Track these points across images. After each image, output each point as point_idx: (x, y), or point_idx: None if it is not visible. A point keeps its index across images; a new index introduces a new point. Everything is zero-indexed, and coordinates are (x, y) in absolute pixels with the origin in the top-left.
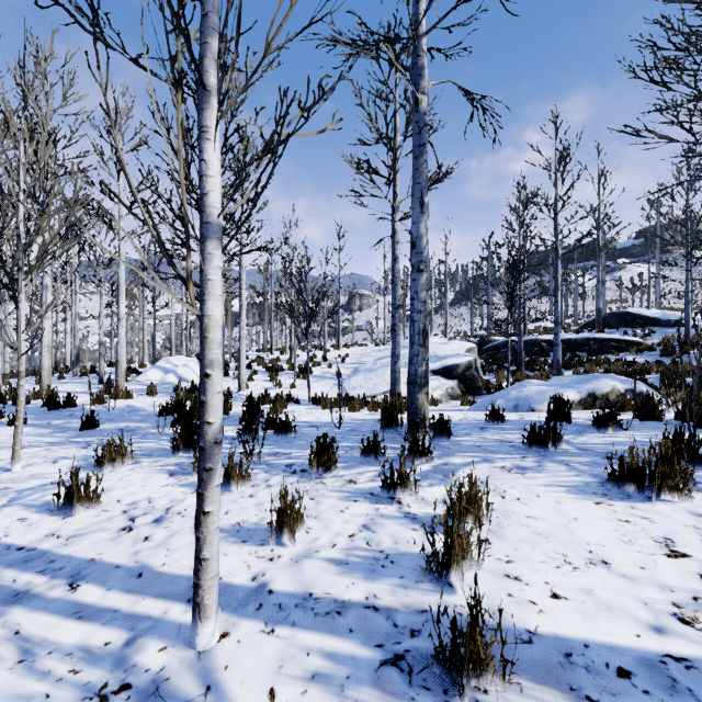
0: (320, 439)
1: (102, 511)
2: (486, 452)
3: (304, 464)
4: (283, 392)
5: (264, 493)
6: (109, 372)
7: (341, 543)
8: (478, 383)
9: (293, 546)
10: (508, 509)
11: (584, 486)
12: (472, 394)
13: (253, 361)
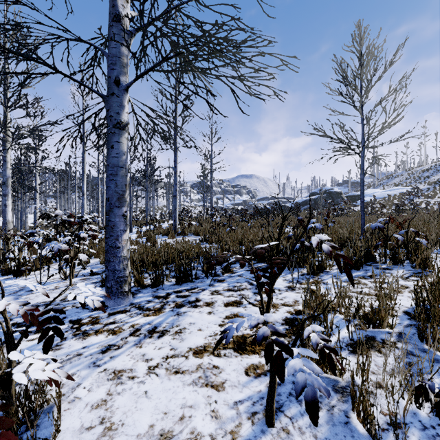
0: None
1: None
2: None
3: None
4: None
5: None
6: None
7: None
8: None
9: None
10: None
11: None
12: None
13: None
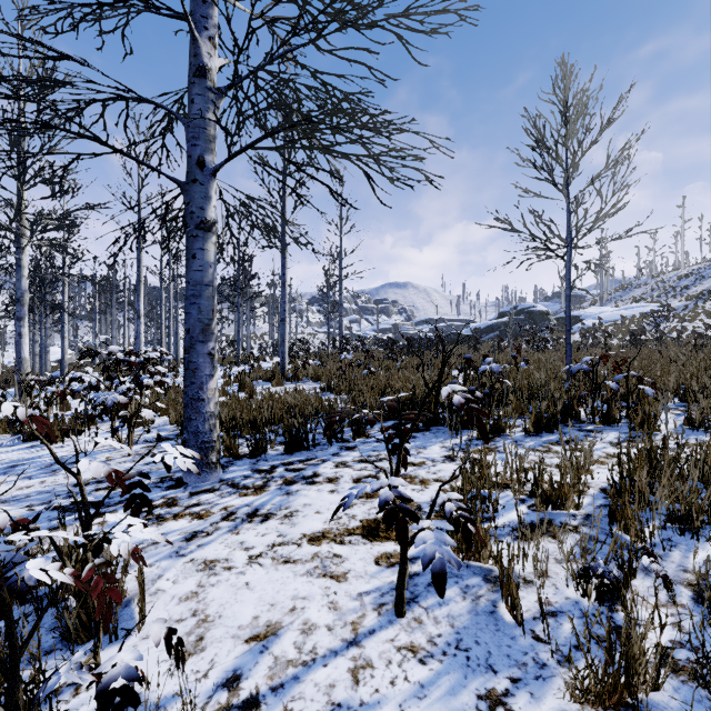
0: None
1: None
2: None
3: None
4: None
5: None
6: None
7: None
8: None
9: None
10: None
11: None
12: None
13: None
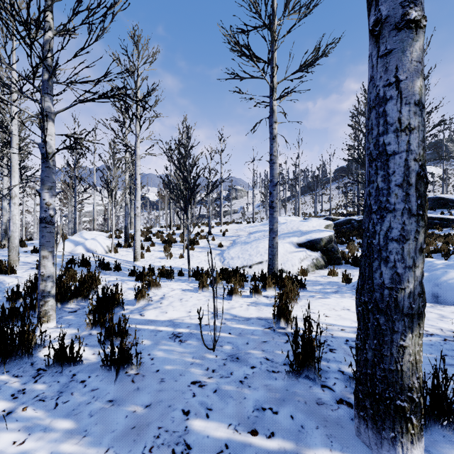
0: None
1: None
2: None
3: None
4: (173, 261)
5: None
6: (35, 244)
7: None
8: (338, 254)
9: None
10: None
11: None
12: (332, 263)
13: (154, 235)
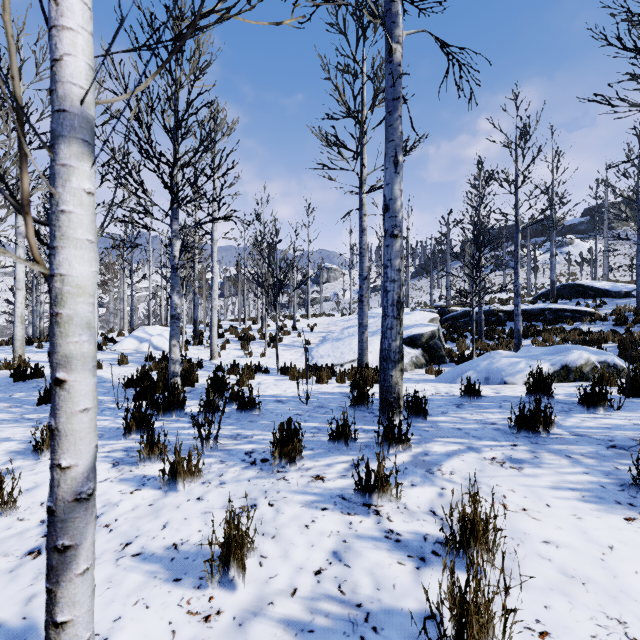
0: (283, 425)
1: (16, 520)
2: (469, 437)
3: (266, 451)
4: (254, 360)
5: (215, 493)
6: None
7: (304, 587)
8: (442, 352)
9: (239, 592)
10: (516, 527)
11: (600, 490)
12: (435, 362)
13: (227, 330)
